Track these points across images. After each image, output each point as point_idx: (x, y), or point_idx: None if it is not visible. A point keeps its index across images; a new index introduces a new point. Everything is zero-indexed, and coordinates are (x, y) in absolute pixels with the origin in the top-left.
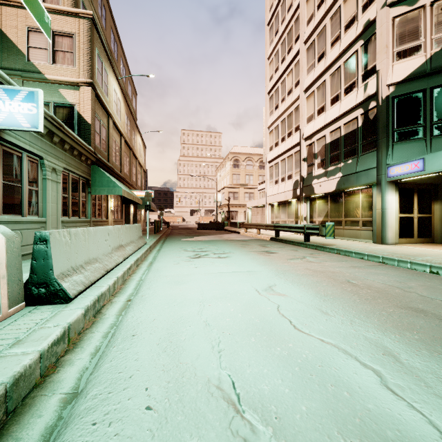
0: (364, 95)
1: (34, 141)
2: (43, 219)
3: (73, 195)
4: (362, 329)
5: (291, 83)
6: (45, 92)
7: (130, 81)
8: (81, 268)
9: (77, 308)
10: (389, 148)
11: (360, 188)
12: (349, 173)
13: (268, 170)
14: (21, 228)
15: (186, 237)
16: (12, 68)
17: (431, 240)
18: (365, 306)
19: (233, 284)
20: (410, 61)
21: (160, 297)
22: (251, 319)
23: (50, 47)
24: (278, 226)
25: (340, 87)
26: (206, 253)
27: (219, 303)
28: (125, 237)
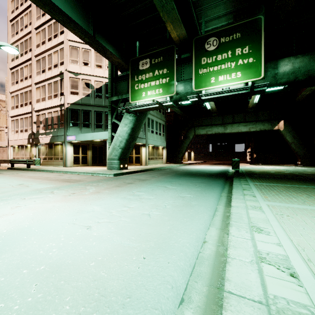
0: (60, 102)
1: None
2: None
3: None
4: (11, 181)
5: (27, 73)
6: None
7: None
8: None
9: None
10: (68, 128)
11: (59, 143)
12: (55, 135)
13: (11, 122)
14: None
15: None
16: None
17: (87, 165)
18: (20, 179)
19: None
20: (75, 97)
21: None
22: None
23: None
24: (13, 161)
25: (52, 93)
26: None
27: None
28: None
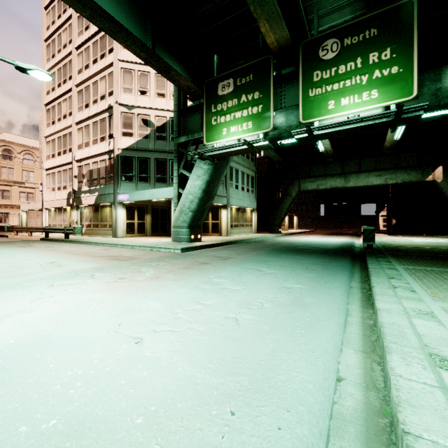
0: (109, 148)
1: None
2: None
3: None
4: (41, 257)
5: (66, 110)
6: None
7: None
8: None
9: None
10: (119, 184)
11: (108, 204)
12: (102, 193)
13: (46, 177)
14: None
15: None
16: None
17: (145, 235)
18: (53, 254)
19: None
20: (129, 139)
21: None
22: None
23: None
24: (47, 229)
25: (98, 135)
26: None
27: None
28: None
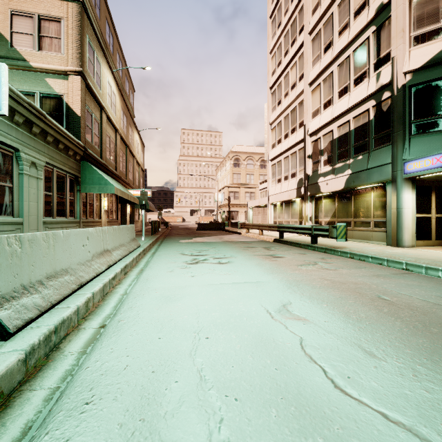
0: (376, 85)
1: (7, 130)
2: (19, 219)
3: (59, 193)
4: (436, 387)
5: (295, 76)
6: (30, 82)
7: (127, 76)
8: (39, 285)
9: (14, 350)
10: (406, 141)
11: (371, 186)
12: (360, 169)
13: (271, 169)
14: None
15: (185, 238)
16: None
17: None
18: (420, 339)
19: (238, 302)
20: (429, 45)
21: (142, 323)
22: (267, 366)
23: (35, 32)
24: (282, 227)
25: (349, 78)
26: (205, 258)
27: (220, 334)
28: (112, 241)
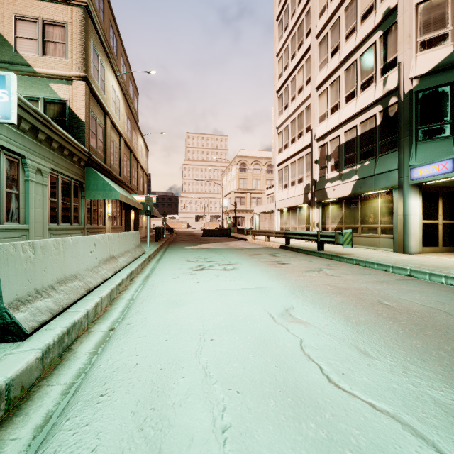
0: (383, 90)
1: (14, 137)
2: (25, 226)
3: (63, 200)
4: (423, 382)
5: (302, 80)
6: (34, 87)
7: (131, 79)
8: (51, 290)
9: (32, 349)
10: (412, 147)
11: (378, 192)
12: (367, 175)
13: (277, 174)
14: None
15: (190, 244)
16: None
17: None
18: (414, 341)
19: (242, 307)
20: (436, 51)
21: (150, 326)
22: (267, 364)
23: (39, 37)
24: (289, 234)
25: (356, 83)
26: (211, 264)
27: (225, 336)
28: (118, 247)
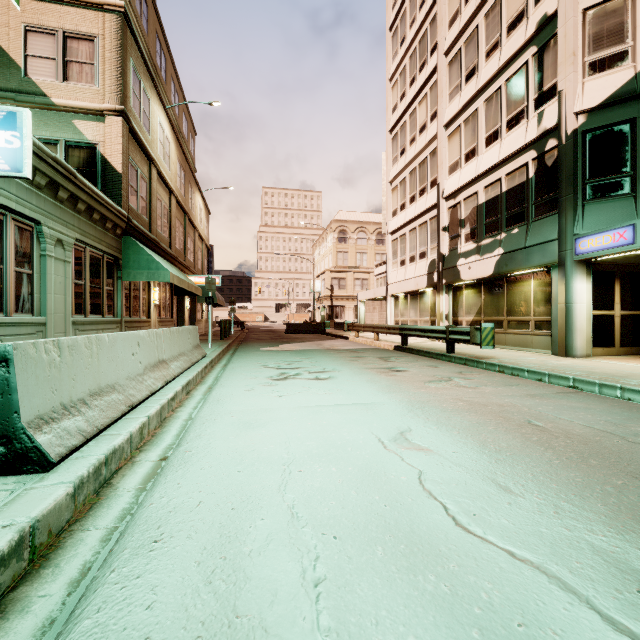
0: (538, 130)
1: (26, 196)
2: (41, 319)
3: (93, 282)
4: (580, 525)
5: (425, 115)
6: (51, 125)
7: (185, 113)
8: (82, 405)
9: (61, 482)
10: (578, 209)
11: (531, 272)
12: (515, 248)
13: (391, 246)
14: (2, 333)
15: (268, 345)
16: (1, 87)
17: None
18: (572, 473)
19: (340, 429)
20: (611, 75)
21: (216, 454)
22: (374, 502)
23: (59, 56)
24: (406, 329)
25: (501, 118)
26: (298, 372)
27: (317, 467)
28: (169, 348)
